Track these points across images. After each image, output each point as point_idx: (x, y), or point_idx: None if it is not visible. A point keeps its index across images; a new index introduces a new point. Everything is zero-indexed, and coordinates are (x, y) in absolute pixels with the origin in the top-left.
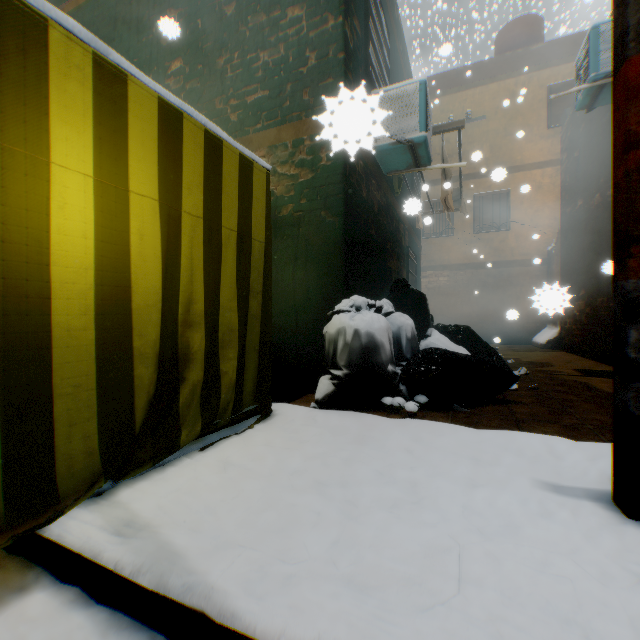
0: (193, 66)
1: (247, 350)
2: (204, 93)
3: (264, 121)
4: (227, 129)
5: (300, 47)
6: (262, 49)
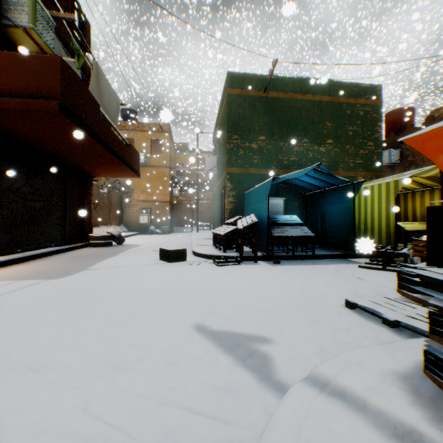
0: (336, 144)
1: (402, 231)
2: (341, 154)
3: (361, 169)
4: (349, 167)
5: (371, 153)
6: (360, 148)
